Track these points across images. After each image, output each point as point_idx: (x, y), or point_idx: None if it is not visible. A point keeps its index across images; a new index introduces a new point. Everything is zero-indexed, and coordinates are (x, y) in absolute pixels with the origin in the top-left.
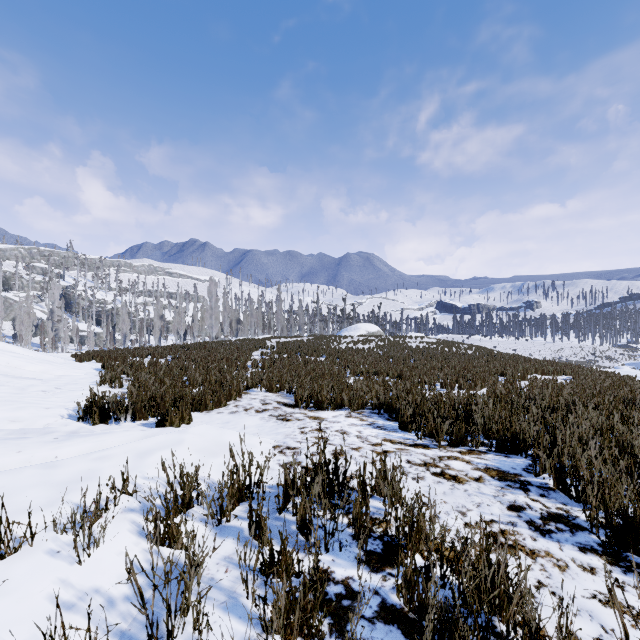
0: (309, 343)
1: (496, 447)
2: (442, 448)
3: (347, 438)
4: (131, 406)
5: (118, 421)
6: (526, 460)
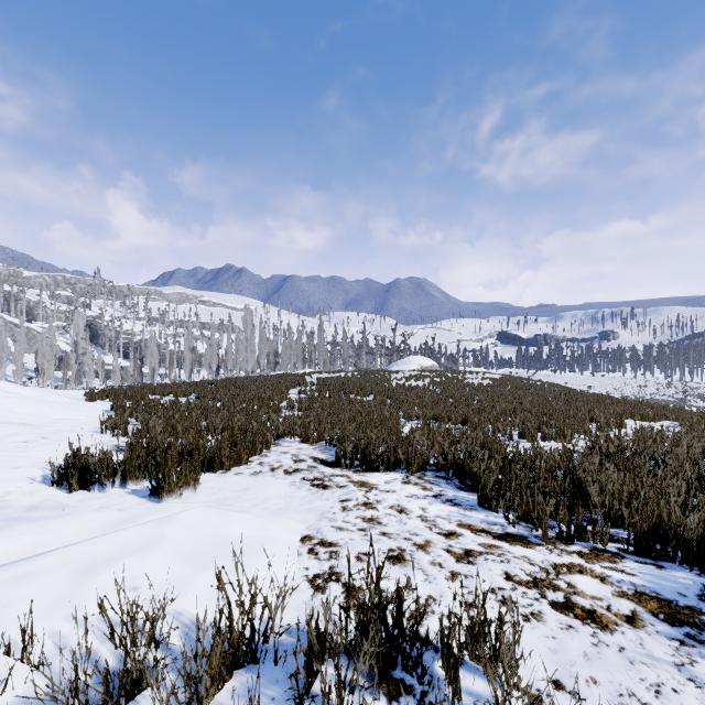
0: (354, 379)
1: (636, 547)
2: (550, 545)
3: (407, 521)
4: (120, 467)
5: (102, 487)
6: (694, 575)
